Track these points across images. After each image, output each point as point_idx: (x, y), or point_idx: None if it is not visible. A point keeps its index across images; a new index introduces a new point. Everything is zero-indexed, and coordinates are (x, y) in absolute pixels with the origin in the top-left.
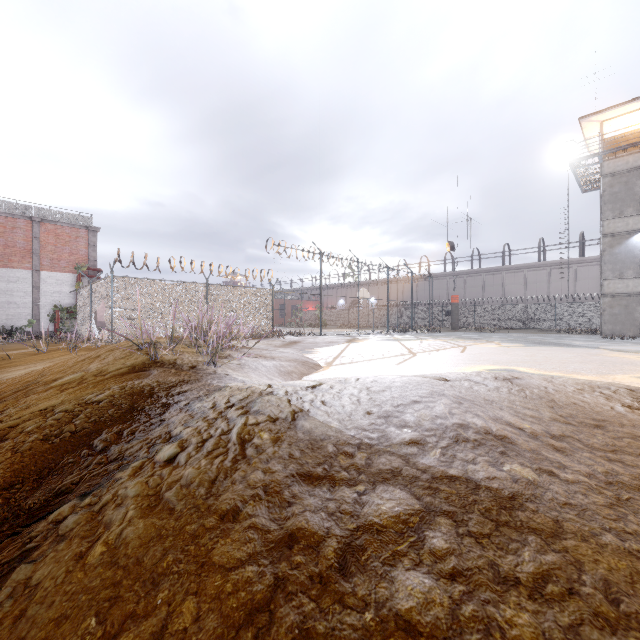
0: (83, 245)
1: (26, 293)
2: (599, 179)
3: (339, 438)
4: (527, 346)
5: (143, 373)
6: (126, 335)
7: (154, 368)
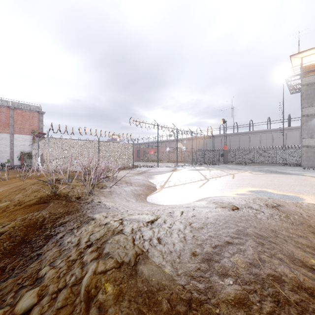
0: (36, 121)
1: (6, 145)
2: (299, 87)
3: (172, 290)
4: (266, 174)
5: (43, 205)
6: (55, 168)
7: (52, 200)
